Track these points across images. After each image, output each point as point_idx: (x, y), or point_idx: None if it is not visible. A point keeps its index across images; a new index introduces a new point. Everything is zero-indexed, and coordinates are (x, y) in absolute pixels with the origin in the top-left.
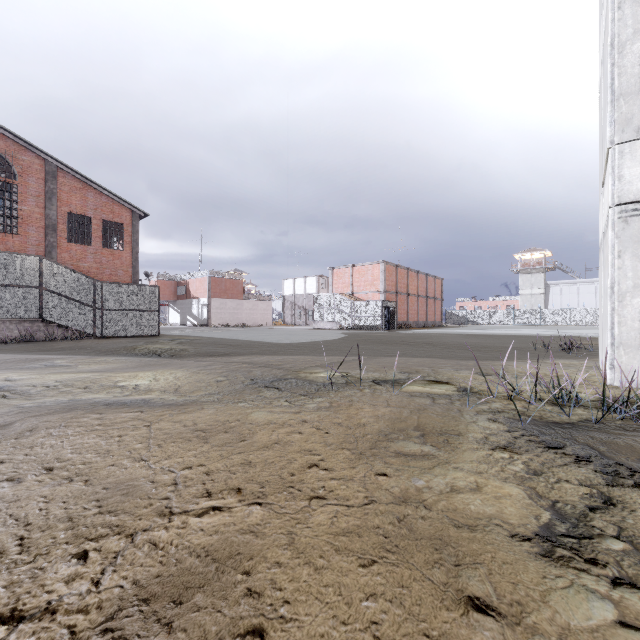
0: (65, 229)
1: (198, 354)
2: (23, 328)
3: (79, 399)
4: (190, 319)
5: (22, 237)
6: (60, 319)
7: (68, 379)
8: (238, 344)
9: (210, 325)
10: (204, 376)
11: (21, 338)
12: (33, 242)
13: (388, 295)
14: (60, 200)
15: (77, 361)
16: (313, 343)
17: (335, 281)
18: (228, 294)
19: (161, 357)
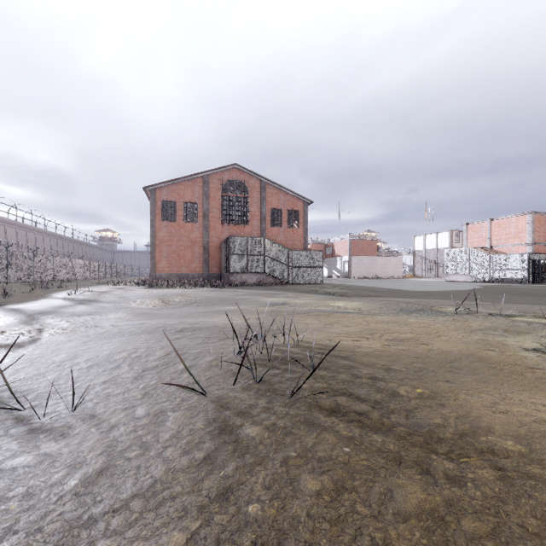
0: (269, 219)
1: (357, 295)
2: (257, 278)
3: (319, 309)
4: (335, 272)
5: (251, 226)
6: (272, 273)
7: (305, 302)
8: (381, 290)
9: (350, 277)
10: (371, 305)
11: (256, 283)
12: (255, 229)
13: (538, 247)
14: (267, 202)
15: (295, 295)
16: (444, 292)
17: (470, 236)
18: (364, 252)
19: (335, 296)
